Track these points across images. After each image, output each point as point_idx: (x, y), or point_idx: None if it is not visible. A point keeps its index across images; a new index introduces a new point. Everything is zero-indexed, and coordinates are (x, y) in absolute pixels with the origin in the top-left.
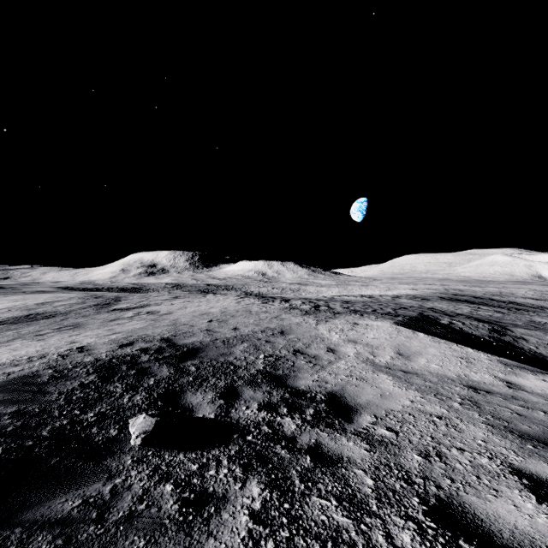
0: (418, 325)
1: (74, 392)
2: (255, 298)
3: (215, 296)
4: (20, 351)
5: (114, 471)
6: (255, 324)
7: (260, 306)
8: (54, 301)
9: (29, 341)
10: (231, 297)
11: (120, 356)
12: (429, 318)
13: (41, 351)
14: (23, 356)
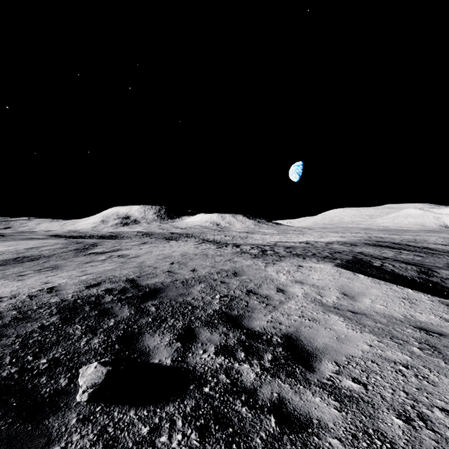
0: (355, 267)
1: (32, 335)
2: (211, 244)
3: (177, 242)
4: None
5: (54, 434)
6: (211, 266)
7: (215, 251)
8: (41, 246)
9: (10, 281)
10: (191, 243)
11: (85, 297)
12: (362, 261)
13: (15, 291)
14: None
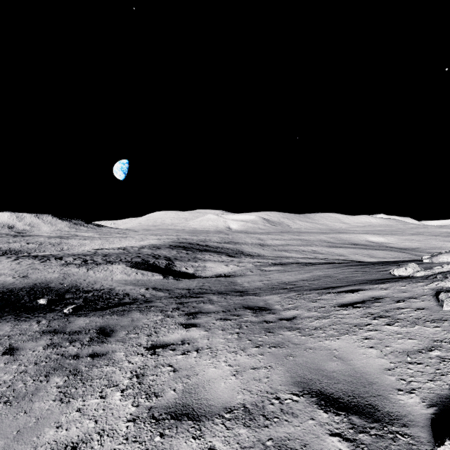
0: (136, 265)
1: None
2: (30, 258)
3: None
4: None
5: (43, 307)
6: (50, 275)
7: (43, 265)
8: None
9: None
10: (4, 260)
11: None
12: (146, 261)
13: None
14: None
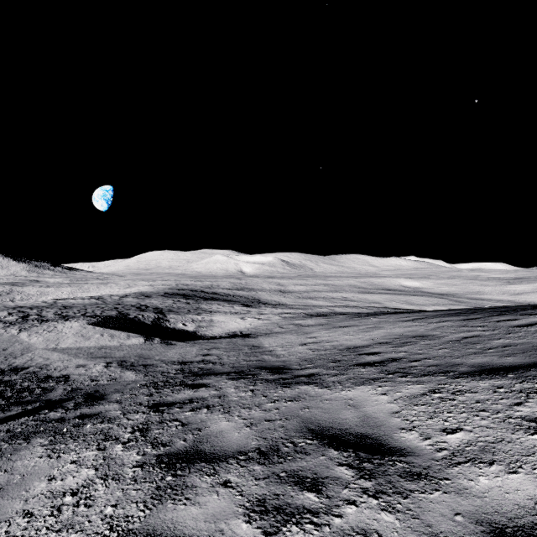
0: (106, 322)
1: None
2: None
3: None
4: None
5: None
6: None
7: None
8: None
9: None
10: None
11: None
12: (123, 315)
13: None
14: None
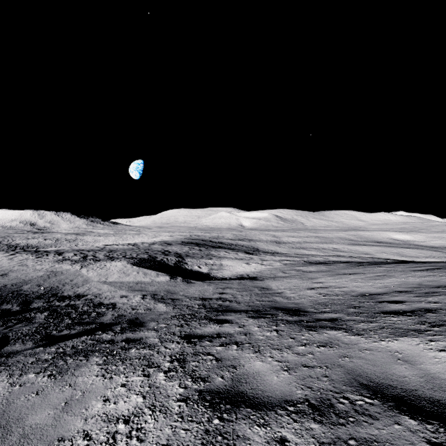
0: (140, 263)
1: None
2: (28, 253)
3: None
4: None
5: None
6: (34, 273)
7: (35, 261)
8: None
9: None
10: None
11: None
12: (152, 258)
13: None
14: None
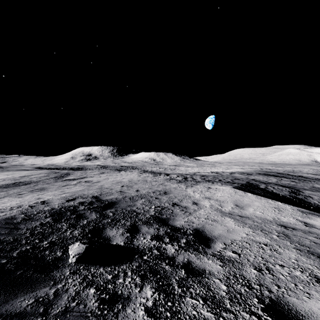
0: (247, 189)
1: (36, 228)
2: (149, 173)
3: (125, 172)
4: (7, 204)
5: (57, 279)
6: (149, 188)
7: (152, 178)
8: (30, 175)
9: (13, 198)
10: (135, 173)
11: (66, 206)
12: (253, 184)
13: (19, 203)
14: (8, 206)
